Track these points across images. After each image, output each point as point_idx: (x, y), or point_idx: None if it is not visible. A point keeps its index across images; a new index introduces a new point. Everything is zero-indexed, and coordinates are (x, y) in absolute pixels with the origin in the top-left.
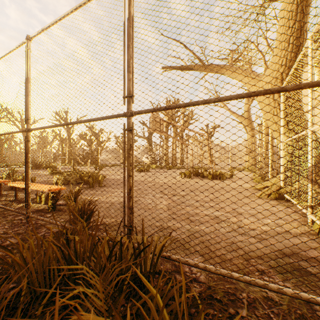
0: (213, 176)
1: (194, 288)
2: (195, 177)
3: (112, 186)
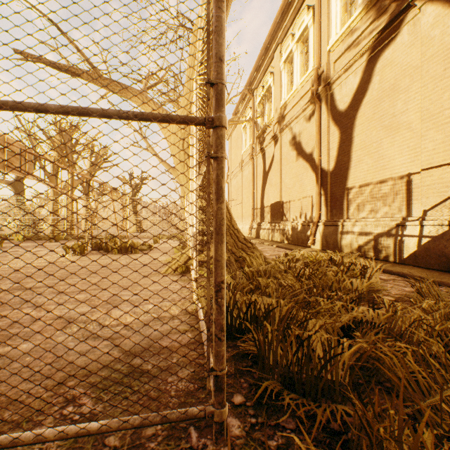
0: (123, 248)
1: None
2: (94, 253)
3: None
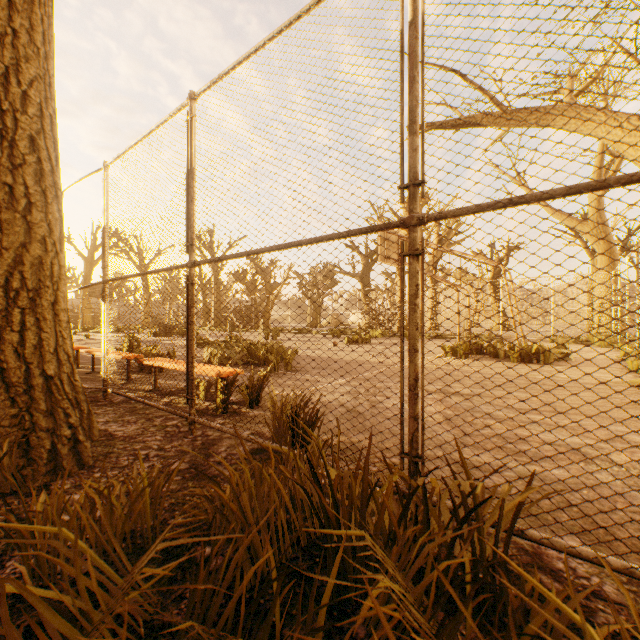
0: (522, 355)
1: (601, 614)
2: (477, 357)
3: (310, 371)
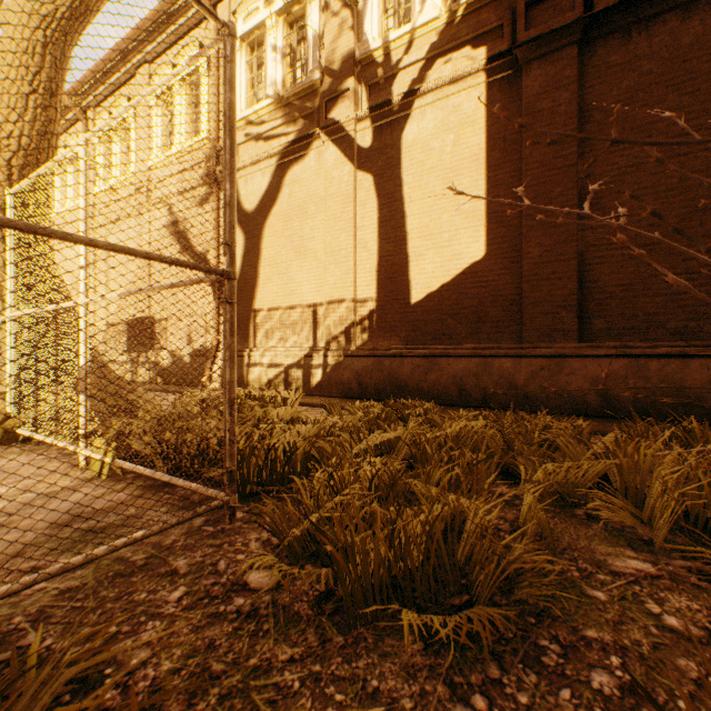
0: None
1: None
2: None
3: None
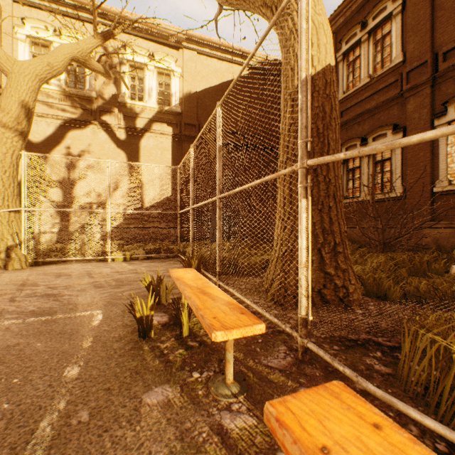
0: None
1: None
2: None
3: None
